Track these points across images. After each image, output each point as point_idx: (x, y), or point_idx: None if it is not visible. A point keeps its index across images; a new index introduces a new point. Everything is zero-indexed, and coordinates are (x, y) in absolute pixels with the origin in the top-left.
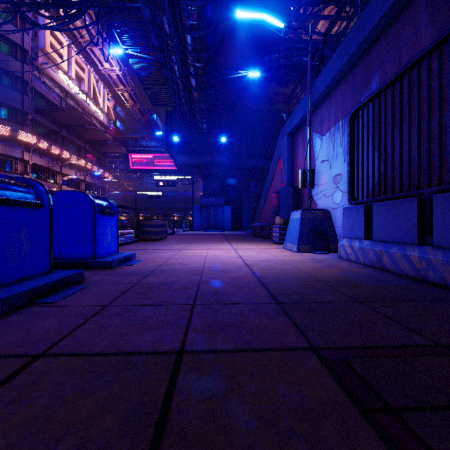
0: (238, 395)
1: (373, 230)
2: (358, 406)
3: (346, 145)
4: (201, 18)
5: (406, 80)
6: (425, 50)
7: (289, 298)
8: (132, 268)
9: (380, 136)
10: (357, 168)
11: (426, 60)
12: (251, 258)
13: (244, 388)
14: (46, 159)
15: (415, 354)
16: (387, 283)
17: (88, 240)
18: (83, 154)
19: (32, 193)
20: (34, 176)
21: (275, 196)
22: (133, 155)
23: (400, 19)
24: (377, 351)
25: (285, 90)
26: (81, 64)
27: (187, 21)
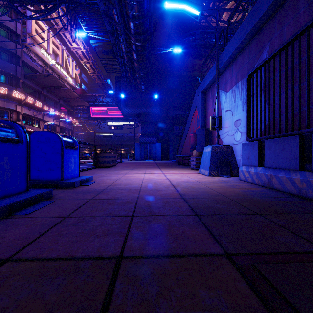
0: (166, 299)
1: (264, 159)
2: (270, 311)
3: (244, 98)
4: (140, 10)
5: (289, 50)
6: (305, 26)
7: (205, 211)
8: (89, 187)
9: (270, 91)
10: (253, 115)
11: (305, 33)
12: (175, 180)
13: (171, 292)
14: (32, 111)
15: (310, 259)
16: (277, 199)
17: (57, 167)
18: (58, 107)
19: (13, 132)
20: (24, 122)
21: (193, 136)
22: (93, 108)
23: (284, 6)
24: (278, 257)
25: (199, 62)
26: (56, 44)
27: (130, 12)
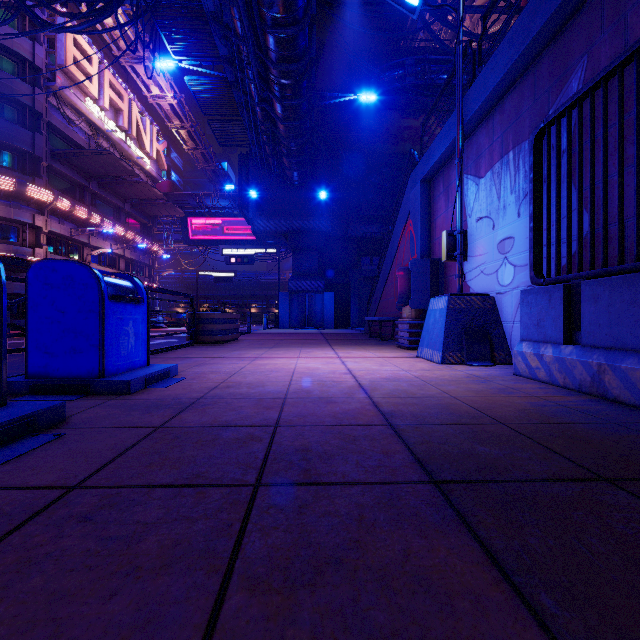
0: None
1: (581, 328)
2: None
3: (522, 189)
4: (289, 8)
5: None
6: None
7: (455, 468)
8: (165, 393)
9: (593, 165)
10: (548, 223)
11: None
12: (368, 374)
13: None
14: (67, 226)
15: None
16: (632, 428)
17: (91, 345)
18: (121, 218)
19: None
20: (50, 250)
21: (403, 275)
22: (194, 220)
23: None
24: None
25: (414, 122)
26: (118, 88)
27: (268, 13)
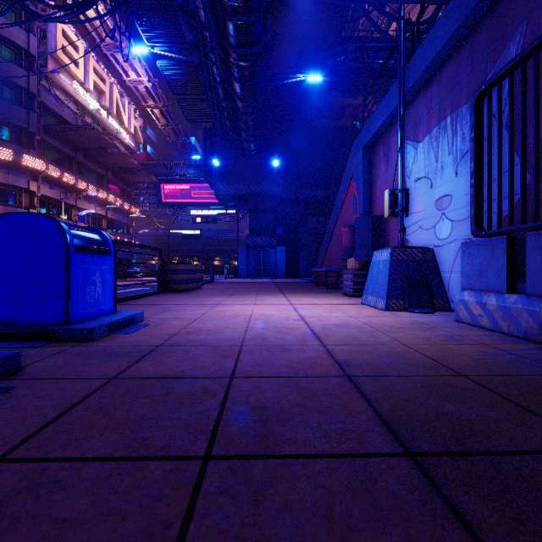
0: None
1: (526, 277)
2: None
3: (460, 150)
4: None
5: None
6: None
7: (428, 434)
8: (127, 339)
9: (538, 121)
10: (489, 179)
11: None
12: (319, 320)
13: None
14: (57, 190)
15: None
16: None
17: (57, 294)
18: (104, 184)
19: None
20: (43, 211)
21: (347, 231)
22: (166, 186)
23: None
24: None
25: (354, 101)
26: (101, 73)
27: (228, 3)
